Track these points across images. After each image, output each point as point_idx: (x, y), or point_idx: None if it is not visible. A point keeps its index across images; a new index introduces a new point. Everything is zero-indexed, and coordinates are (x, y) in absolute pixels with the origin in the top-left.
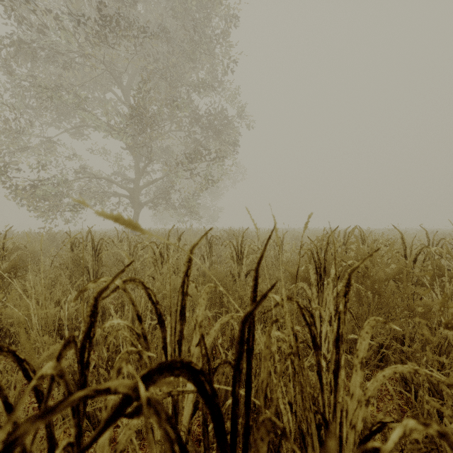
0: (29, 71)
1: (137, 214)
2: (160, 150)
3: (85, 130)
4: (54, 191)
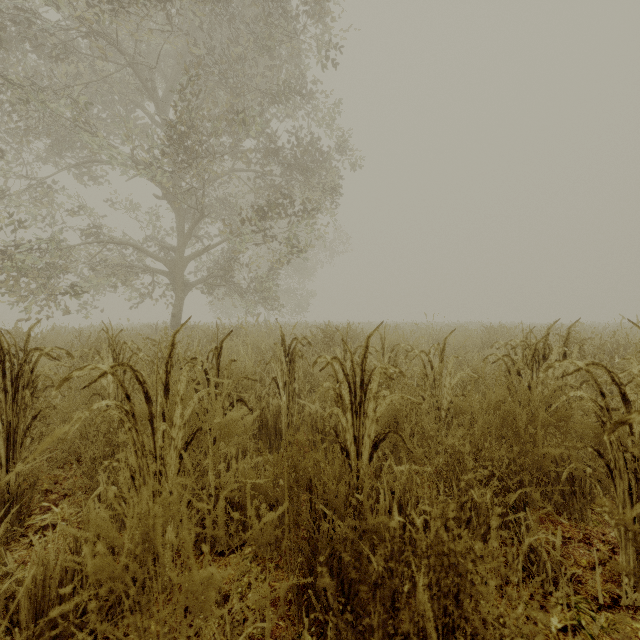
0: (2, 70)
1: (180, 301)
2: (218, 202)
3: (102, 170)
4: (40, 262)
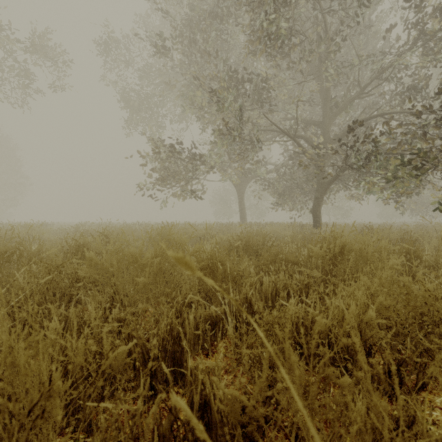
0: None
1: None
2: None
3: None
4: None
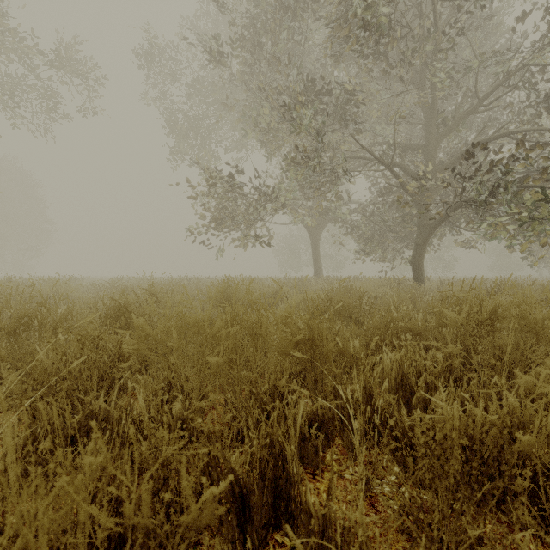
0: None
1: None
2: None
3: None
4: None
